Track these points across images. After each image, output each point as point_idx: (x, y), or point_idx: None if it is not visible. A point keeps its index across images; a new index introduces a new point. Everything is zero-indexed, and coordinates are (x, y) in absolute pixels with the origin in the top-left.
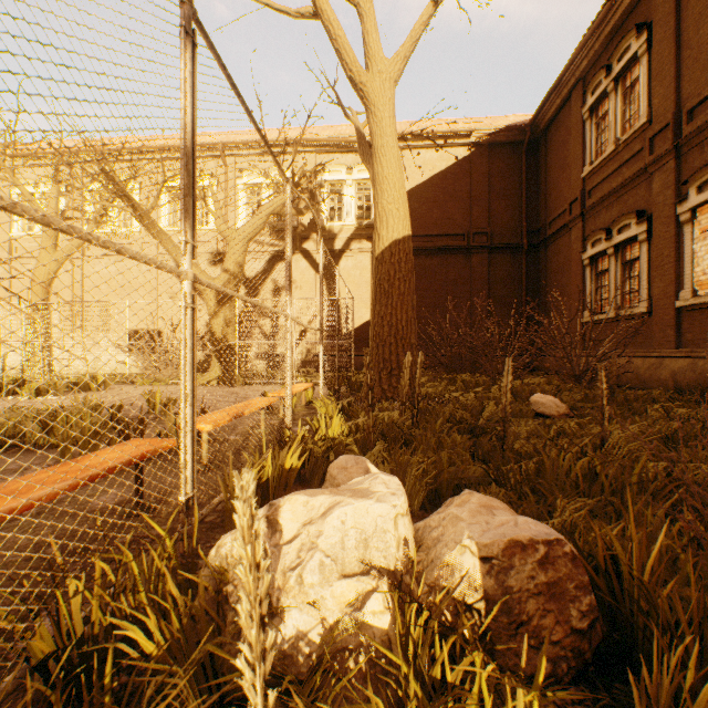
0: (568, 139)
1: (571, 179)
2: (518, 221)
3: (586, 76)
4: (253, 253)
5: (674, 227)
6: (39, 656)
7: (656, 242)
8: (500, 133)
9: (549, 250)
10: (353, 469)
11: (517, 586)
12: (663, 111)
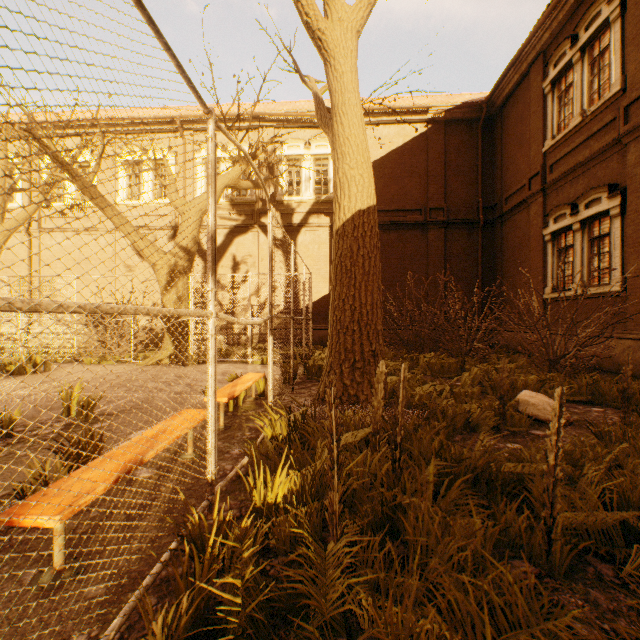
0: (526, 115)
1: (530, 154)
2: (474, 197)
3: (547, 49)
4: None
5: None
6: None
7: (632, 217)
8: (457, 110)
9: (505, 226)
10: None
11: None
12: None
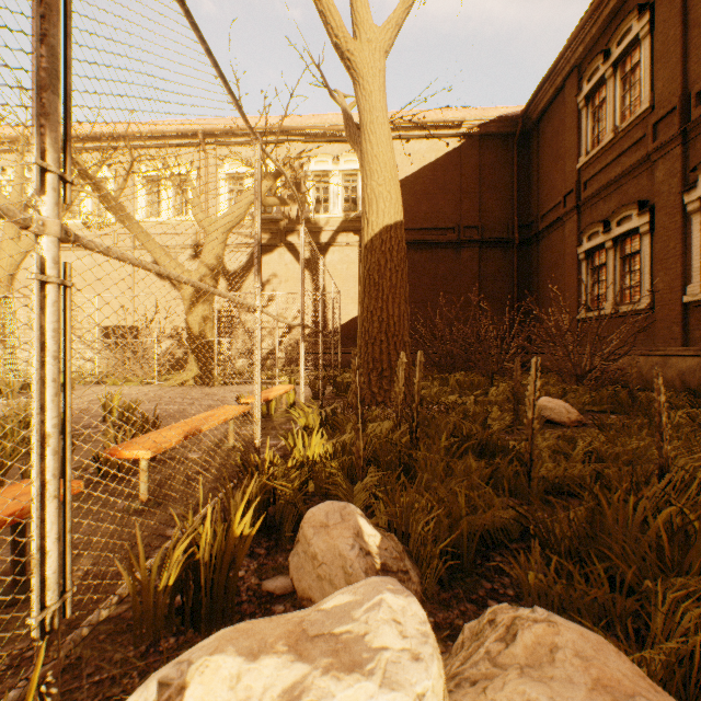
0: (561, 130)
1: (565, 171)
2: (509, 215)
3: (582, 64)
4: (235, 246)
5: (680, 217)
6: None
7: (660, 234)
8: (491, 124)
9: (541, 245)
10: (337, 531)
11: None
12: (668, 94)
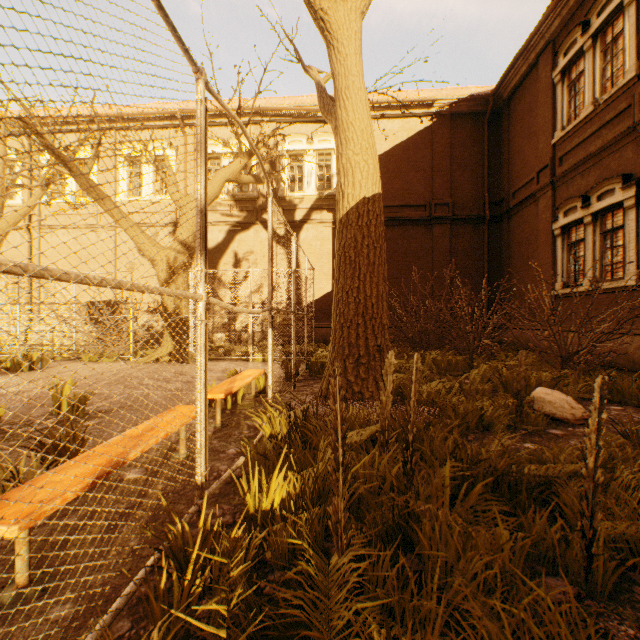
0: (534, 106)
1: (539, 147)
2: (480, 192)
3: (557, 38)
4: (213, 224)
5: None
6: None
7: None
8: (462, 103)
9: (512, 221)
10: None
11: None
12: None
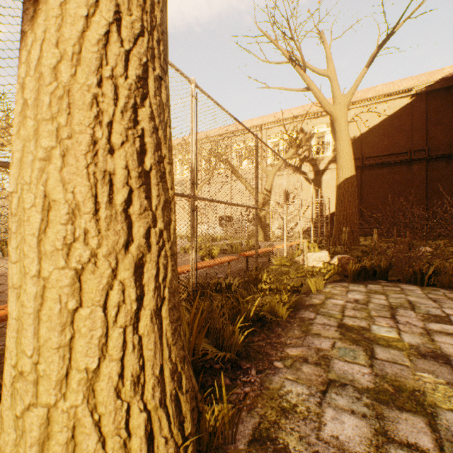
0: None
1: None
2: (451, 139)
3: None
4: (275, 176)
5: None
6: (276, 264)
7: None
8: (435, 84)
9: None
10: None
11: (342, 262)
12: None
